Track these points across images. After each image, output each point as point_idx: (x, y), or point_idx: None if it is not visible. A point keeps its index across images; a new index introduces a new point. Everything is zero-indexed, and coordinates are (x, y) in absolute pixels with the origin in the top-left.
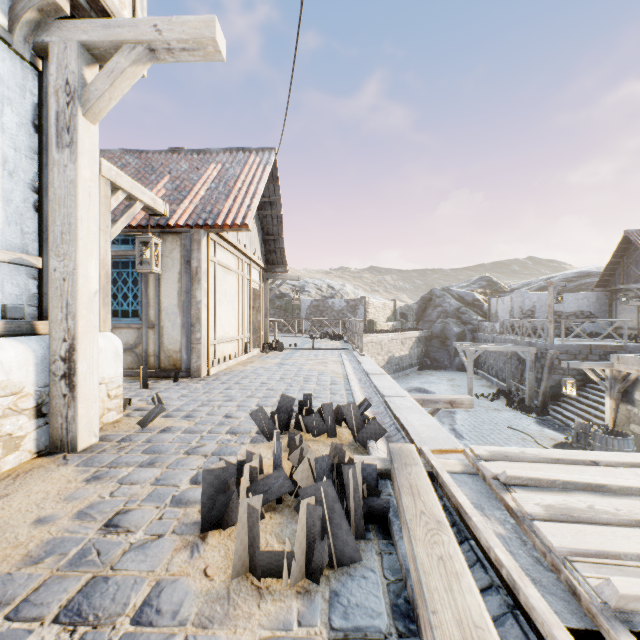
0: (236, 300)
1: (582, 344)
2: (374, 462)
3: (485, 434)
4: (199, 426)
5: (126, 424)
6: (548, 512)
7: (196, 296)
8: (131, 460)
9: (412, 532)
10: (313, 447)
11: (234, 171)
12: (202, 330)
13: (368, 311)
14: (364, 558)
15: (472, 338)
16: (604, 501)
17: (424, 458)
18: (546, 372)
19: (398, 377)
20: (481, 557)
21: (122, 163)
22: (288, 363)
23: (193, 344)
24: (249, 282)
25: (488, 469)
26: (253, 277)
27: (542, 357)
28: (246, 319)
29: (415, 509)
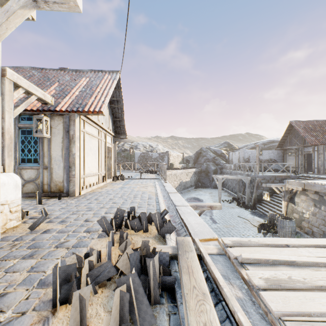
0: (97, 153)
1: (271, 175)
2: (168, 249)
3: (227, 220)
4: (68, 228)
5: (21, 228)
6: (267, 284)
7: (72, 151)
8: (18, 254)
9: (187, 304)
10: (134, 239)
11: (96, 82)
12: (76, 170)
13: (170, 158)
14: (158, 319)
15: (220, 172)
16: (296, 273)
17: (196, 245)
18: (255, 189)
19: (185, 192)
20: (229, 314)
21: (30, 74)
22: (126, 187)
23: (70, 178)
24: (105, 143)
25: (231, 253)
26: (107, 140)
27: (253, 181)
28: (103, 163)
29: (190, 285)
